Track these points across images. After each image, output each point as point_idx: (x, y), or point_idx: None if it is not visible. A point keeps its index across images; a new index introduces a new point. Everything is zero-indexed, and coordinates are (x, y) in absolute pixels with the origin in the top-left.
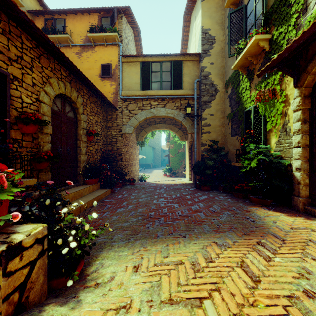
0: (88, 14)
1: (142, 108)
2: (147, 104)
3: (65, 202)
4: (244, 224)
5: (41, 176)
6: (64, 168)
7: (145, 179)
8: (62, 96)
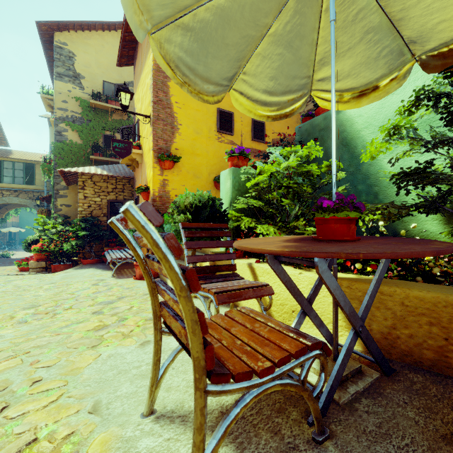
0: None
1: None
2: None
3: None
4: None
5: None
6: None
7: (8, 256)
8: None
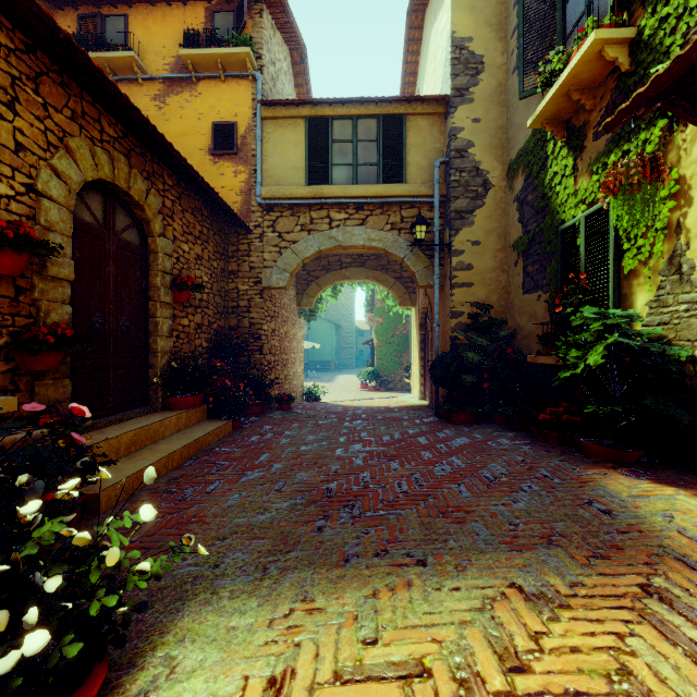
0: (181, 4)
1: (310, 227)
2: (323, 218)
3: (68, 468)
4: (585, 523)
5: (42, 388)
6: (113, 369)
7: (318, 396)
8: (106, 187)
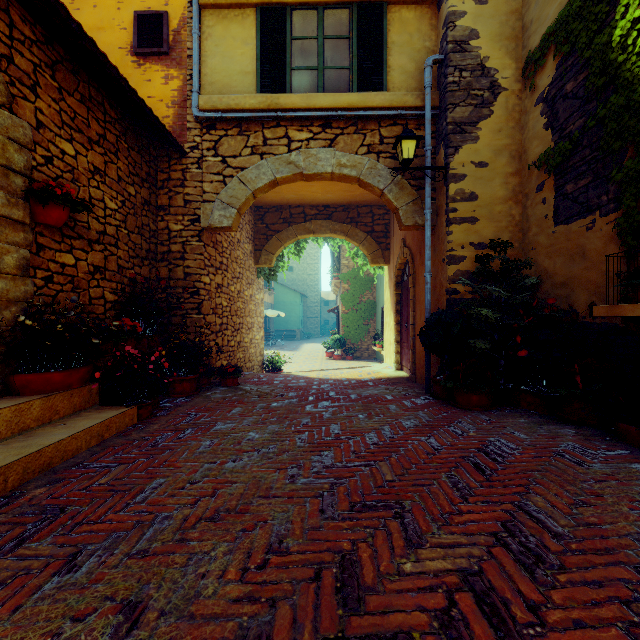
0: None
1: (262, 150)
2: (279, 138)
3: None
4: None
5: None
6: None
7: (279, 366)
8: None
